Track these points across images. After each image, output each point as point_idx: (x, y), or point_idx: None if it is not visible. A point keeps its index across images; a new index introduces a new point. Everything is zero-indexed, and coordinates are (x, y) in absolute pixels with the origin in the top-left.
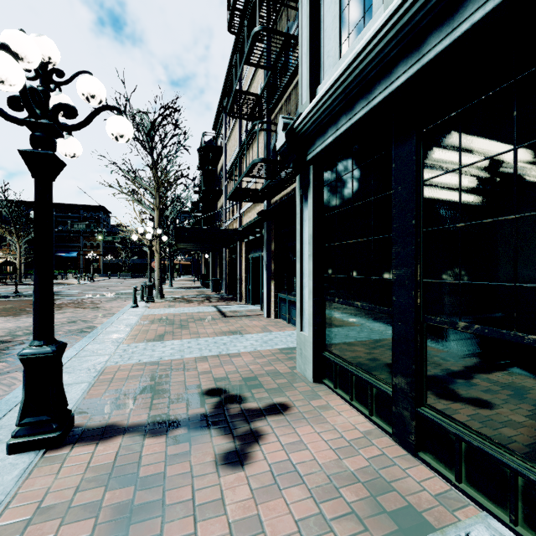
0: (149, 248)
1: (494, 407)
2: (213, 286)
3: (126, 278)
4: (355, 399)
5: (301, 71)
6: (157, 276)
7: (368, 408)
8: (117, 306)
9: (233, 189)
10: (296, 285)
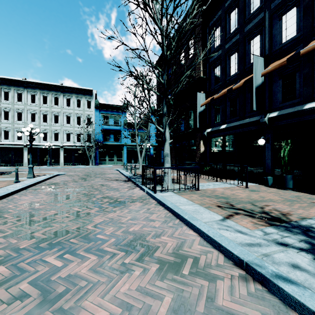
0: None
1: (5, 162)
2: None
3: None
4: None
5: None
6: None
7: None
8: None
9: None
10: None
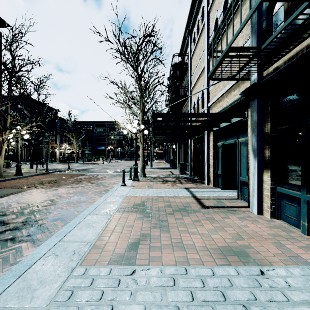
0: (135, 139)
1: None
2: (181, 168)
3: (128, 160)
4: None
5: None
6: (141, 161)
7: None
8: (114, 182)
9: (223, 53)
10: None
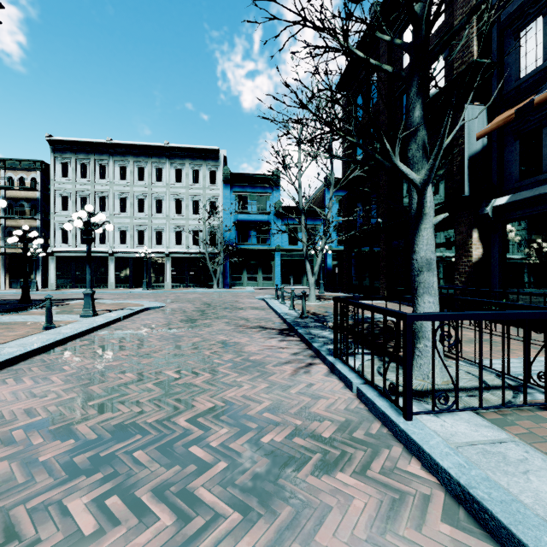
0: None
1: (82, 282)
2: None
3: None
4: (65, 288)
5: (51, 239)
6: None
7: (68, 288)
8: None
9: (3, 247)
10: (49, 275)
